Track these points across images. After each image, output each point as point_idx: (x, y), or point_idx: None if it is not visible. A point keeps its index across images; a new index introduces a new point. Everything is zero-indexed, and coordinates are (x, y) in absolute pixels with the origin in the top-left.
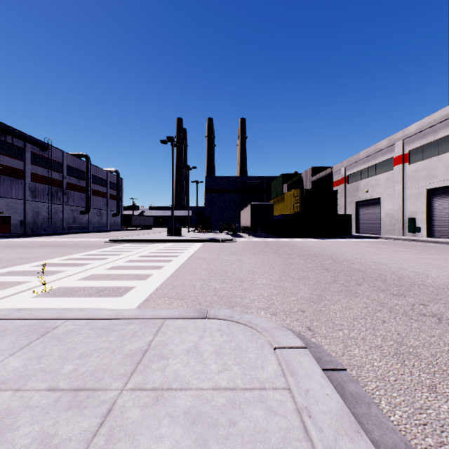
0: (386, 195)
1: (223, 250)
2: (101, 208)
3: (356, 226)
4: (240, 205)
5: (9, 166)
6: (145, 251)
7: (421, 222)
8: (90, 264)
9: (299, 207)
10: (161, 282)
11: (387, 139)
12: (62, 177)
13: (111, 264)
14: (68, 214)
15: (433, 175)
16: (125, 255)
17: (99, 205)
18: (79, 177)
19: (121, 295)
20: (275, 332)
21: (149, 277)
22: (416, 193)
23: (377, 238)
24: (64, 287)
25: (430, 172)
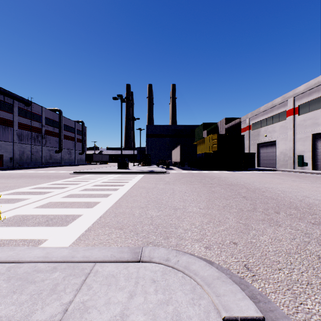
0: (281, 138)
1: (159, 180)
2: (70, 148)
3: (258, 161)
4: (172, 146)
5: (1, 117)
6: (99, 181)
7: (308, 159)
8: (51, 193)
9: (216, 147)
10: (106, 210)
11: (281, 97)
12: (41, 125)
13: (68, 192)
14: (46, 153)
15: (317, 123)
16: (82, 185)
17: (69, 146)
18: (54, 125)
19: (67, 224)
20: (219, 287)
21: (96, 205)
22: (304, 137)
23: (274, 171)
24: (19, 216)
25: (315, 121)
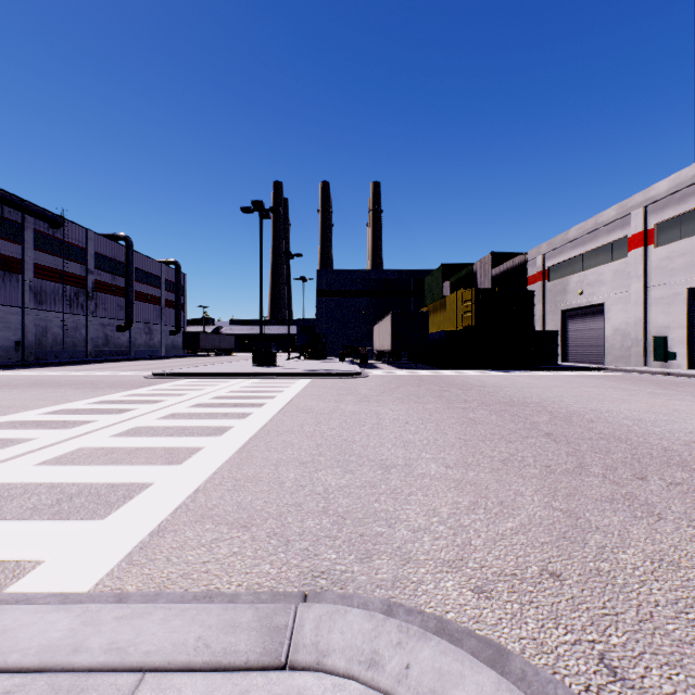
0: (615, 299)
1: (345, 392)
2: (151, 322)
3: (563, 350)
4: (374, 316)
5: None
6: (207, 395)
7: (677, 344)
8: (90, 424)
9: (471, 318)
10: (213, 470)
11: (617, 206)
12: (86, 271)
13: (131, 422)
14: (96, 331)
15: None
16: (168, 403)
17: (147, 316)
18: (115, 271)
19: (106, 513)
20: None
21: (191, 456)
22: (668, 296)
23: (601, 371)
24: None
25: (694, 260)
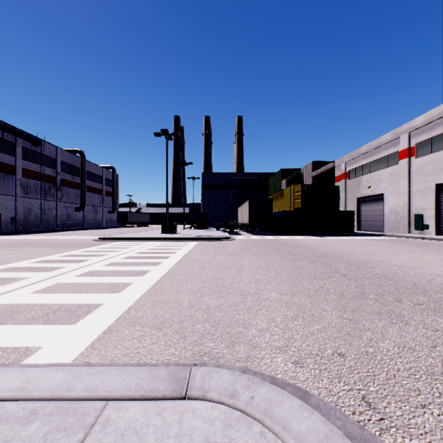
0: (390, 191)
1: (220, 249)
2: (96, 205)
3: (357, 223)
4: (238, 201)
5: None
6: (133, 251)
7: (429, 219)
8: (61, 269)
9: (299, 203)
10: (139, 296)
11: (391, 132)
12: (55, 173)
13: (87, 268)
14: (62, 211)
15: (442, 169)
16: (109, 256)
17: (94, 201)
18: (74, 173)
19: (76, 320)
20: None
21: (125, 288)
22: (423, 189)
23: (381, 236)
24: (7, 306)
25: (439, 166)
